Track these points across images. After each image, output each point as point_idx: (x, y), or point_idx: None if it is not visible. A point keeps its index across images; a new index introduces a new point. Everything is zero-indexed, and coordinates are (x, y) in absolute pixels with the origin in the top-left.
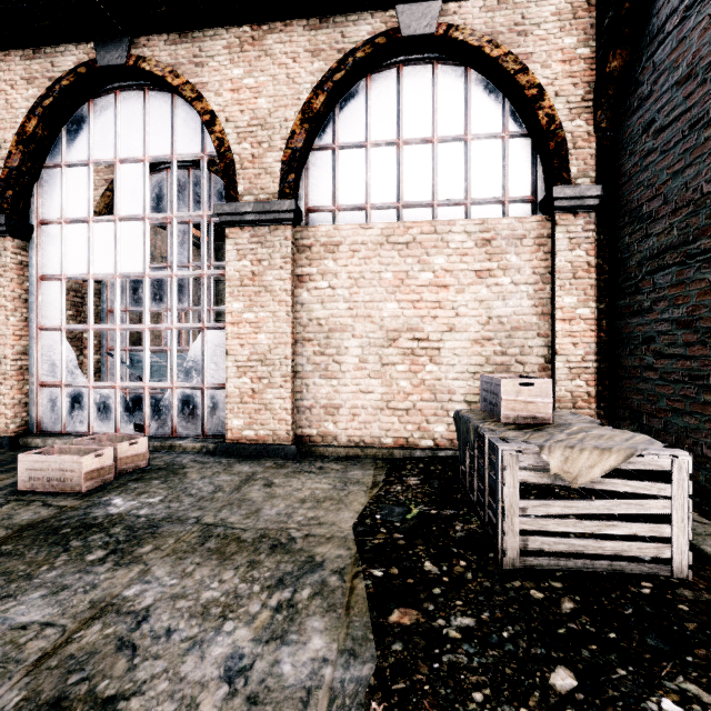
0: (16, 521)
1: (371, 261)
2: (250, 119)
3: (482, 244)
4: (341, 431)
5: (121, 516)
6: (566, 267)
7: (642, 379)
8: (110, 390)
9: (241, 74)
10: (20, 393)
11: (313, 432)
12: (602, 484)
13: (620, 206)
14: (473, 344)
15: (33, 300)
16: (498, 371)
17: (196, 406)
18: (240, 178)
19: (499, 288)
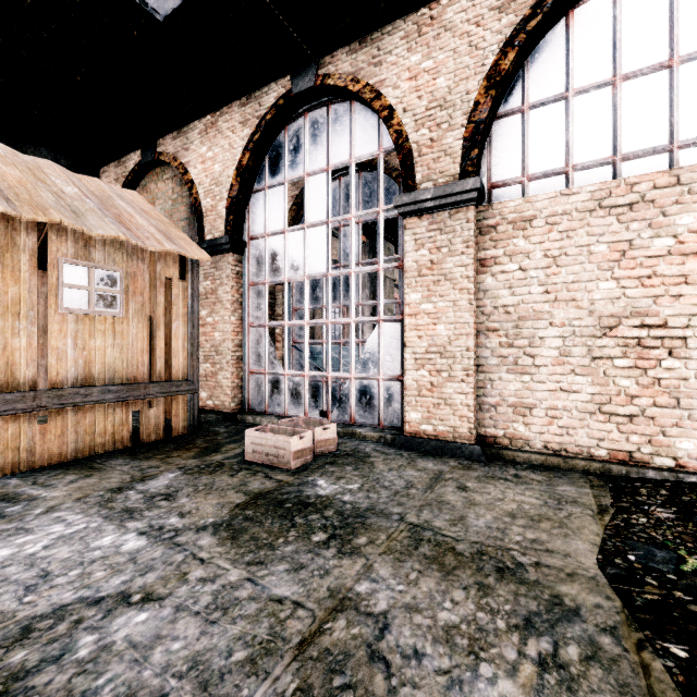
0: (250, 488)
1: (576, 233)
2: (428, 103)
3: None
4: (535, 435)
5: (329, 498)
6: None
7: None
8: (300, 378)
9: (419, 60)
10: (237, 378)
11: (499, 433)
12: None
13: None
14: None
15: (246, 302)
16: None
17: (372, 396)
18: (418, 166)
19: None
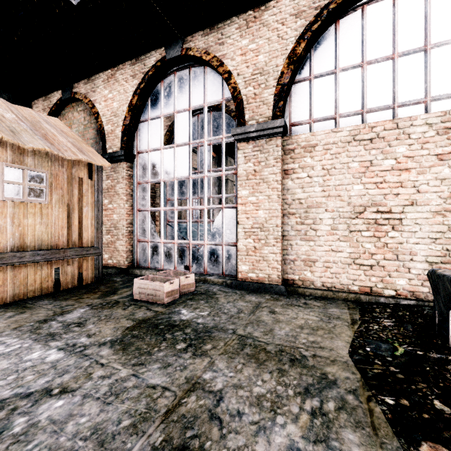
0: (136, 317)
1: (340, 155)
2: (253, 70)
3: (444, 132)
4: (317, 278)
5: (188, 321)
6: None
7: None
8: (171, 245)
9: (247, 43)
10: (129, 245)
11: (296, 277)
12: None
13: None
14: (435, 215)
15: (135, 195)
16: None
17: (218, 256)
18: (246, 110)
19: None
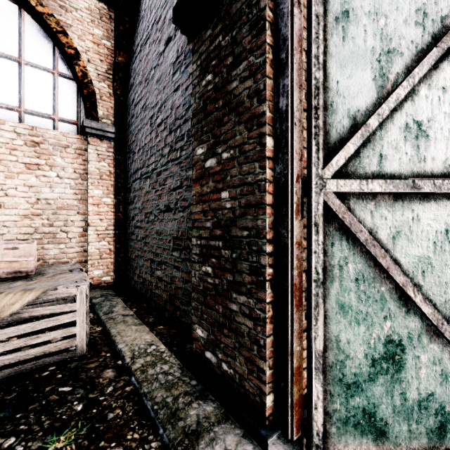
0: None
1: None
2: None
3: (32, 145)
4: None
5: None
6: (95, 171)
7: (131, 239)
8: None
9: None
10: None
11: None
12: (28, 313)
13: (126, 141)
14: (23, 218)
15: None
16: (46, 238)
17: None
18: None
19: (47, 178)
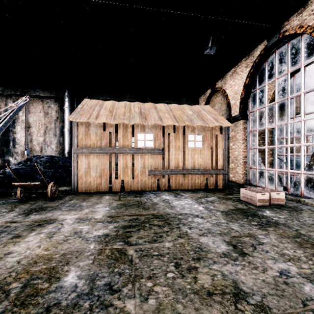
0: (237, 206)
1: None
2: None
3: None
4: None
5: (266, 216)
6: None
7: None
8: (273, 172)
9: None
10: (244, 170)
11: None
12: None
13: None
14: None
15: (248, 139)
16: None
17: None
18: None
19: None
